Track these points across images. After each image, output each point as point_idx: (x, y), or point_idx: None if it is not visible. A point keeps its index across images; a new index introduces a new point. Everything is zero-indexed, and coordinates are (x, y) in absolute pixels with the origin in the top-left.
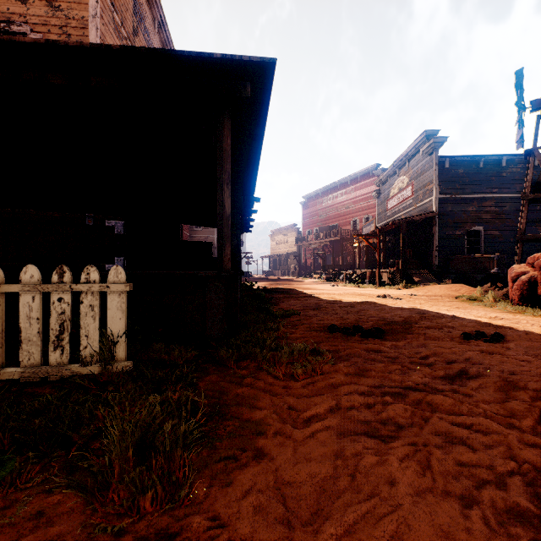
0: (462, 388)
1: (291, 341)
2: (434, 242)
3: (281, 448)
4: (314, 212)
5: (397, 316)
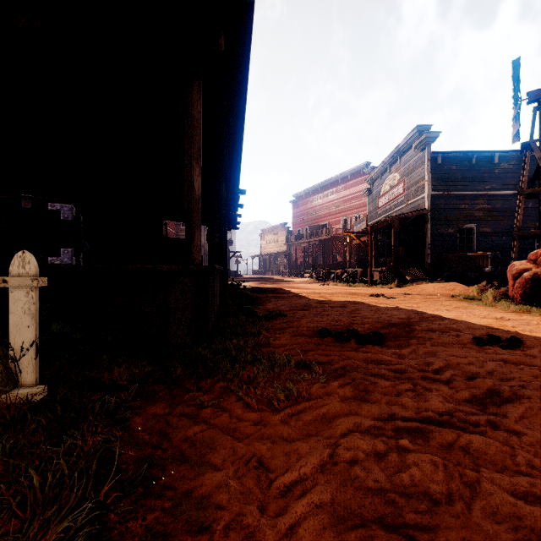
0: (503, 420)
1: (273, 350)
2: (426, 239)
3: None
4: (304, 211)
5: (395, 317)
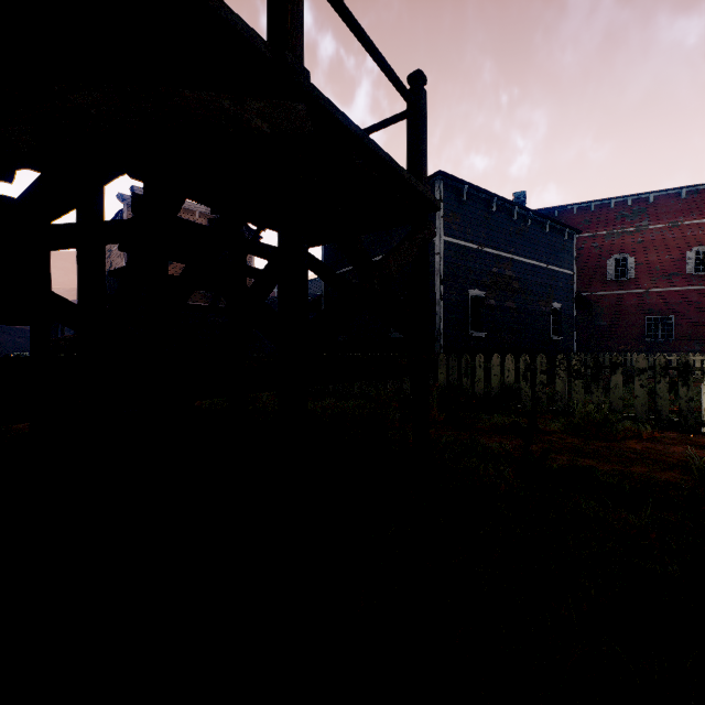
0: None
1: None
2: None
3: None
4: None
5: None
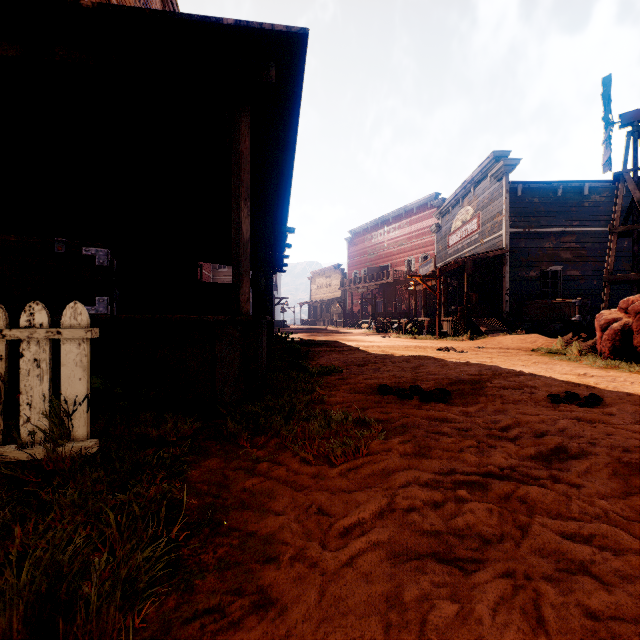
0: (565, 474)
1: (328, 408)
2: (504, 284)
3: (299, 588)
4: (361, 250)
5: (464, 373)
